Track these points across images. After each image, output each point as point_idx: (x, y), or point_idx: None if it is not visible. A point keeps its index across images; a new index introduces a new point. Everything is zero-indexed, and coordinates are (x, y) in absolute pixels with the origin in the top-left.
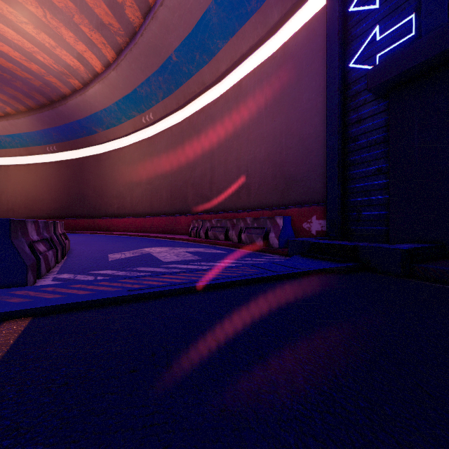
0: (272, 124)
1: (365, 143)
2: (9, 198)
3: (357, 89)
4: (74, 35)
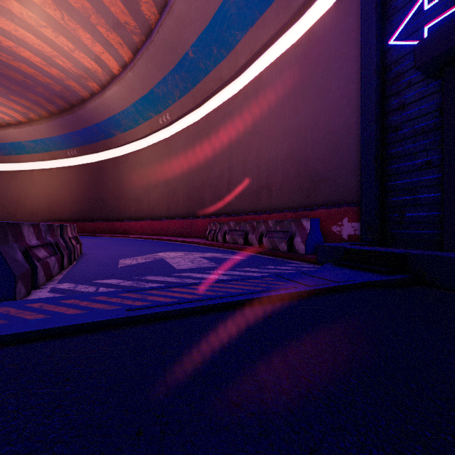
0: (296, 118)
1: (410, 132)
2: (33, 201)
3: (399, 70)
4: (91, 36)
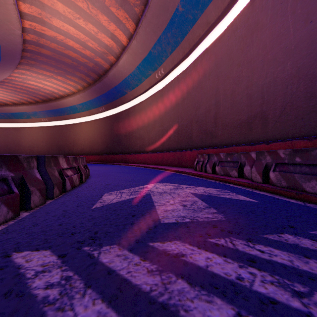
0: (306, 27)
1: None
2: (81, 142)
3: None
4: (107, 18)
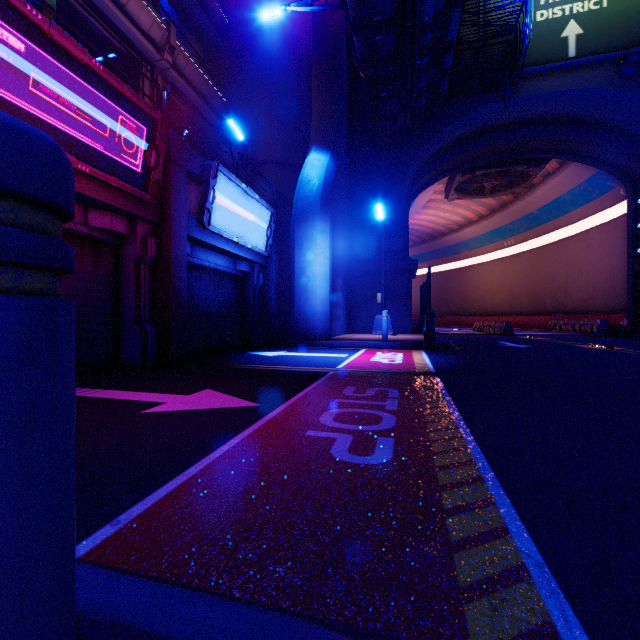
0: (609, 262)
1: None
2: None
3: None
4: (465, 210)
